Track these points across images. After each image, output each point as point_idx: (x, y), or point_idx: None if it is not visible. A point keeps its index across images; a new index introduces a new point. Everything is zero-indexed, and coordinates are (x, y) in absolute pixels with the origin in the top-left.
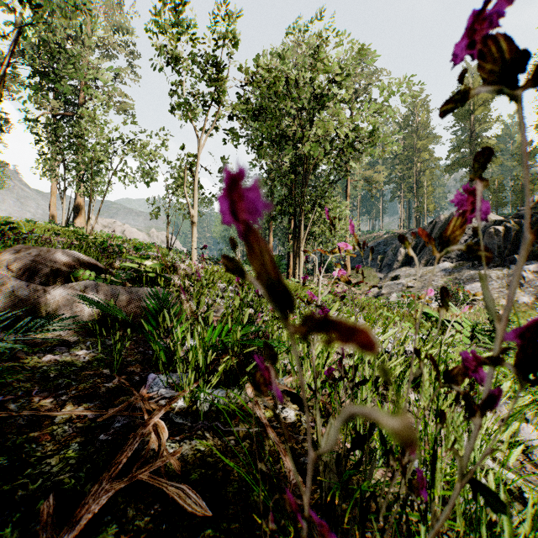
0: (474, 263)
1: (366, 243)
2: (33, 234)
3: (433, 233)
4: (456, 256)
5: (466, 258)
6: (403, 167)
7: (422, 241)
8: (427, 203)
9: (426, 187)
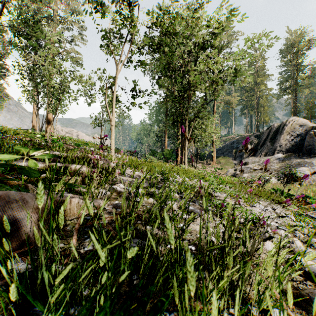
0: (299, 154)
1: (224, 142)
2: None
3: (269, 135)
4: (285, 150)
5: (293, 151)
6: (248, 94)
7: (262, 140)
8: (264, 116)
9: (263, 107)
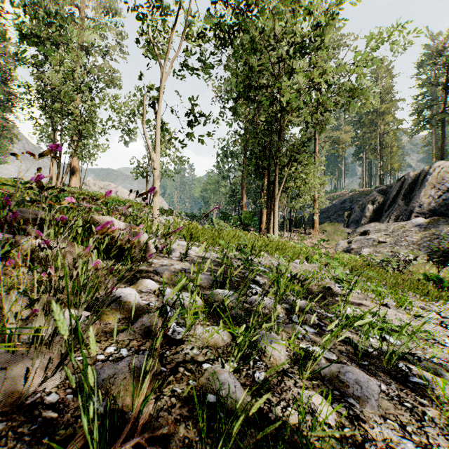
0: None
1: (331, 200)
2: None
3: (402, 189)
4: (428, 212)
5: (440, 213)
6: (367, 130)
7: (390, 198)
8: (391, 162)
9: (390, 148)
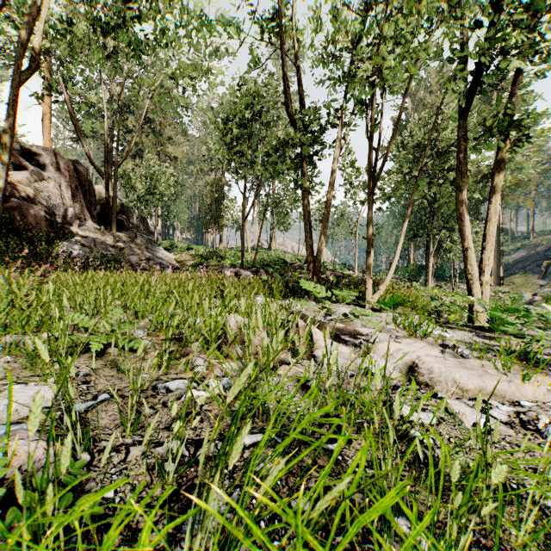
0: None
1: (535, 247)
2: (295, 263)
3: None
4: None
5: None
6: None
7: None
8: None
9: None
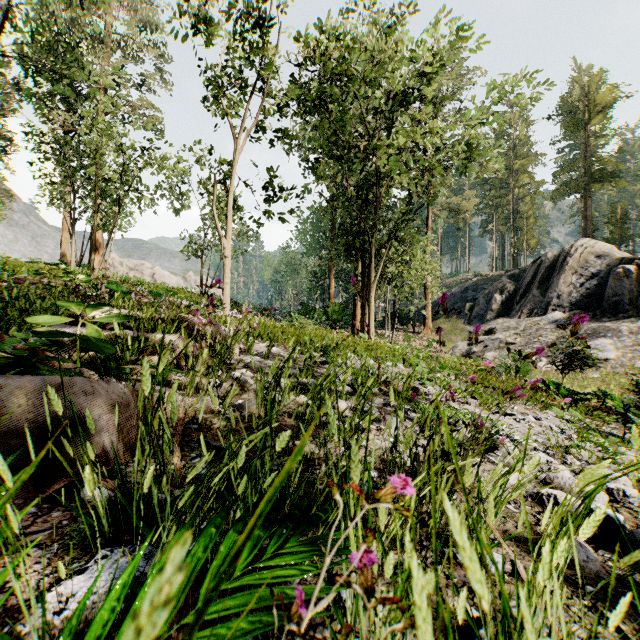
0: (595, 313)
1: (449, 288)
2: None
3: (538, 275)
4: (569, 304)
5: (583, 306)
6: (496, 194)
7: (523, 285)
8: (527, 237)
9: (526, 218)
